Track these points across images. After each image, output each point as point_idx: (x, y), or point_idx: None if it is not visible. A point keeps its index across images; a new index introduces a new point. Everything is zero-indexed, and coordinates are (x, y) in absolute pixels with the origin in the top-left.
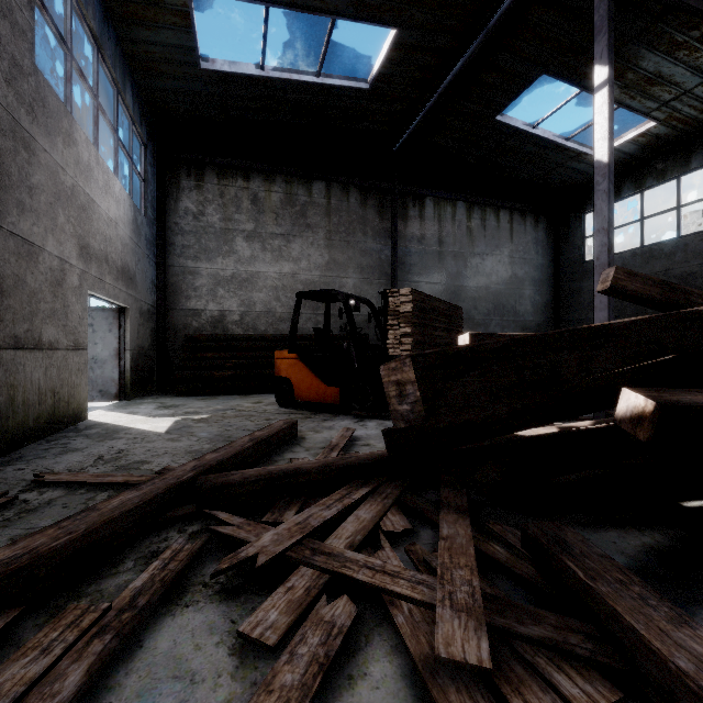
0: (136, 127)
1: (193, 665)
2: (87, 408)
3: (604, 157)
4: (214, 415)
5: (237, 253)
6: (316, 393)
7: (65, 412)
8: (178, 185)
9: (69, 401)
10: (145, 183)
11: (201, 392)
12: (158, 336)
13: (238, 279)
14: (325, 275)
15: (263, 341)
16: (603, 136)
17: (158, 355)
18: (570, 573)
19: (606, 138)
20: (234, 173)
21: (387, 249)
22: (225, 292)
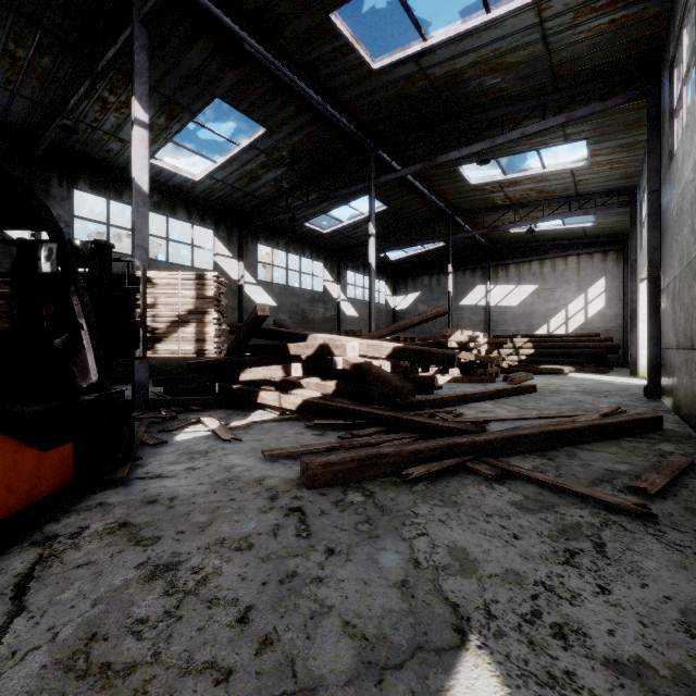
0: None
1: (499, 427)
2: None
3: (145, 187)
4: None
5: None
6: (10, 489)
7: None
8: None
9: None
10: None
11: None
12: None
13: None
14: None
15: None
16: (144, 169)
17: None
18: (416, 402)
19: (147, 173)
20: None
21: None
22: None
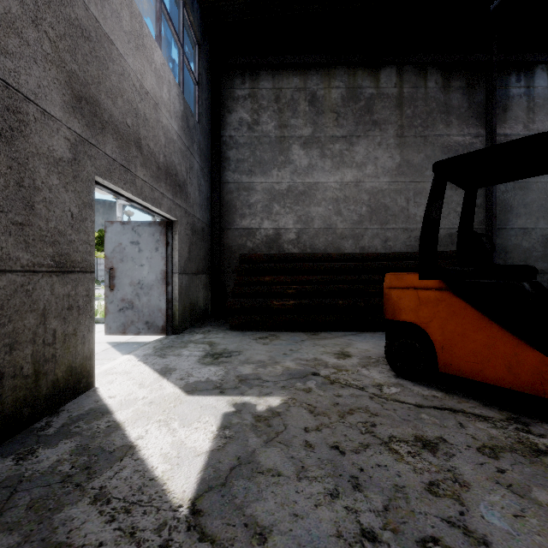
0: (188, 15)
1: None
2: (93, 367)
3: None
4: (292, 400)
5: (293, 163)
6: (508, 369)
7: (23, 396)
8: (232, 94)
9: (39, 370)
10: (199, 87)
11: (258, 326)
12: (213, 258)
13: (294, 192)
14: (396, 180)
15: (328, 261)
16: None
17: (213, 278)
18: None
19: None
20: (290, 72)
21: (478, 142)
22: (280, 208)
